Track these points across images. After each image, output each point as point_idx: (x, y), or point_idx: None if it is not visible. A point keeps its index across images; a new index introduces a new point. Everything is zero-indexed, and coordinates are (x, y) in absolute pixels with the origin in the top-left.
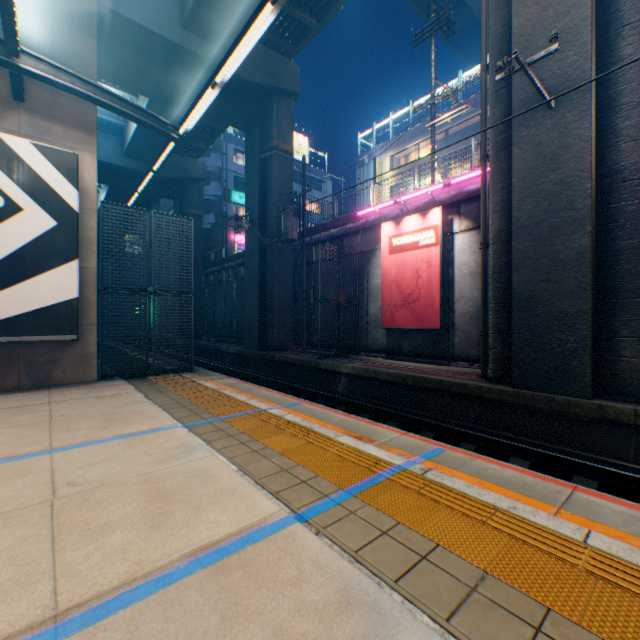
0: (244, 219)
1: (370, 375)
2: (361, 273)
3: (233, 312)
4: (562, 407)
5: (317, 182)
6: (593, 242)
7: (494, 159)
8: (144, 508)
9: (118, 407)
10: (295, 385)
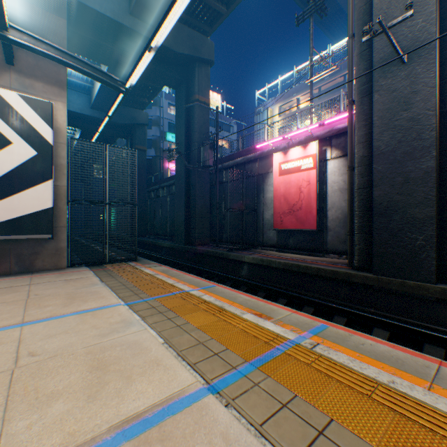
0: (174, 151)
1: (265, 264)
2: (258, 189)
3: (167, 218)
4: (413, 290)
5: (226, 126)
6: (437, 164)
7: (359, 103)
8: (85, 378)
9: (79, 288)
10: (211, 270)
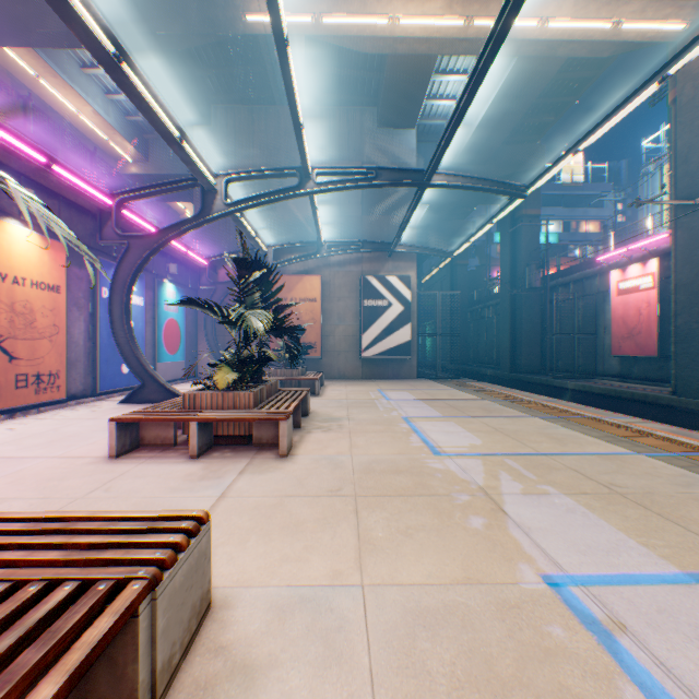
0: (494, 280)
1: (585, 390)
2: (597, 310)
3: (492, 343)
4: None
5: (592, 198)
6: None
7: (671, 233)
8: (448, 396)
9: (430, 385)
10: None
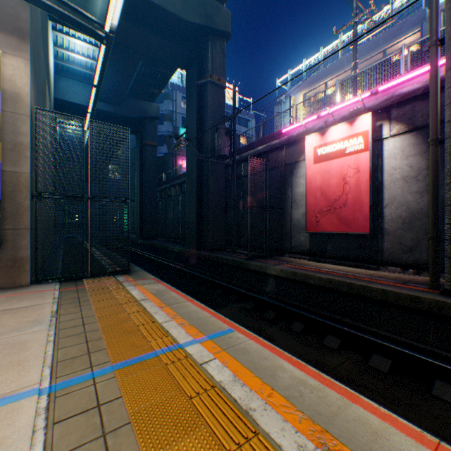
0: (182, 137)
1: (299, 278)
2: (285, 183)
3: (179, 219)
4: None
5: (244, 121)
6: None
7: None
8: None
9: (2, 333)
10: (226, 284)
